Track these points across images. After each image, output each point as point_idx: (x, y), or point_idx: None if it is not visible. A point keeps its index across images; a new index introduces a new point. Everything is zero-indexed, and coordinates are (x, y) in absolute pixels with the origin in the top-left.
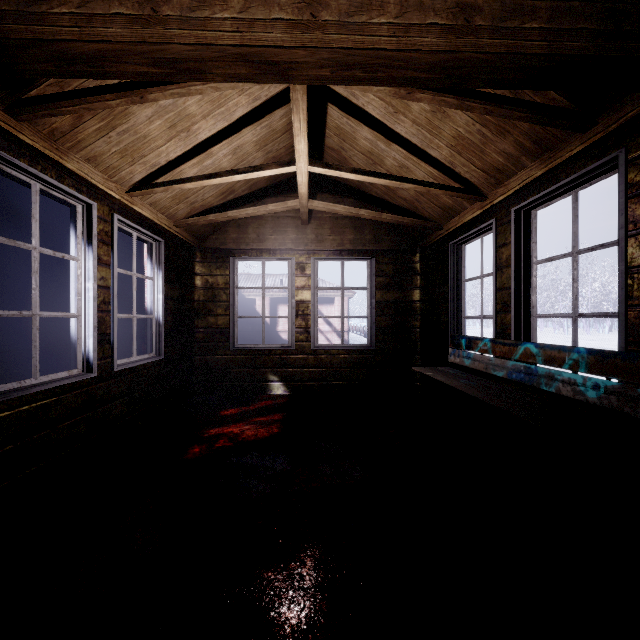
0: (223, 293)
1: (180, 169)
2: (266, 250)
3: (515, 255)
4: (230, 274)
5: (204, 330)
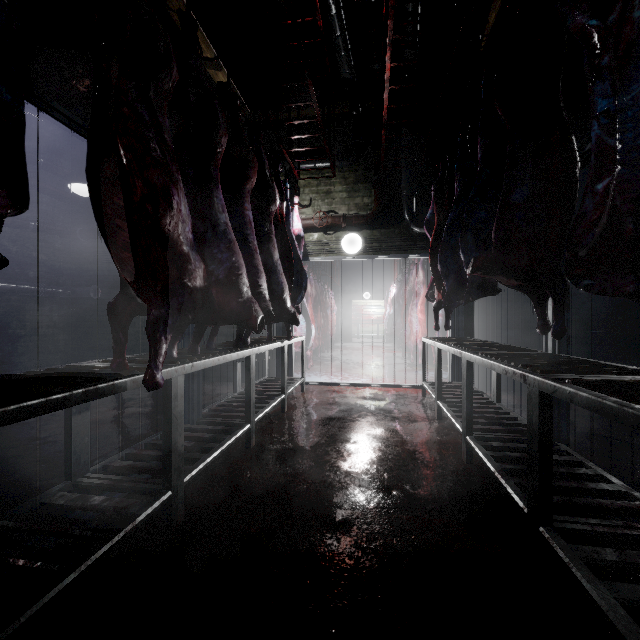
0: None
1: None
2: None
3: None
4: None
5: None
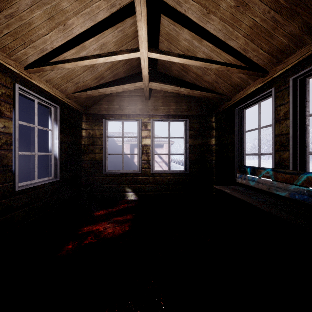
0: (99, 140)
1: (63, 56)
2: (124, 115)
3: (293, 110)
4: (103, 129)
5: (87, 162)
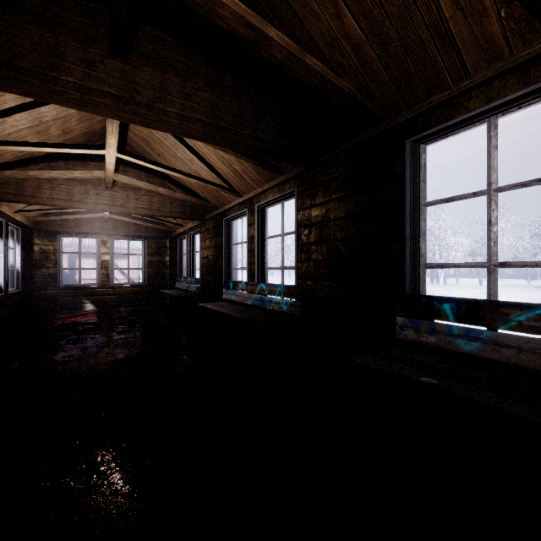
0: (53, 255)
1: None
2: (82, 233)
3: (190, 249)
4: (58, 245)
5: (39, 276)
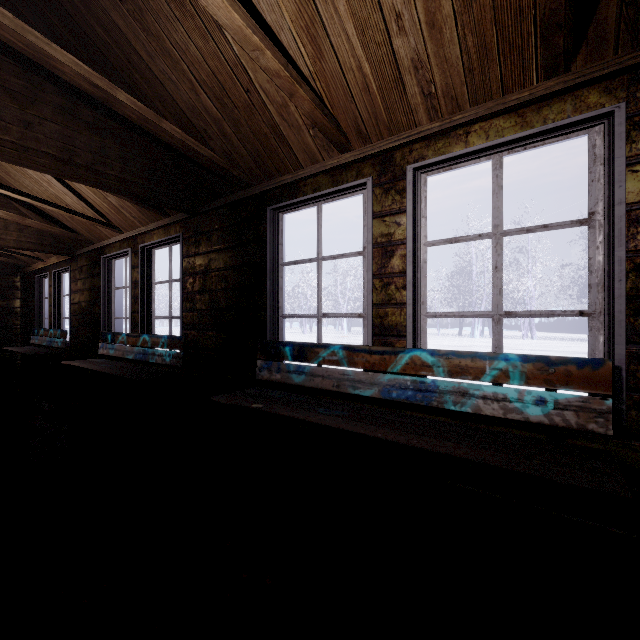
0: None
1: None
2: None
3: (54, 292)
4: None
5: None
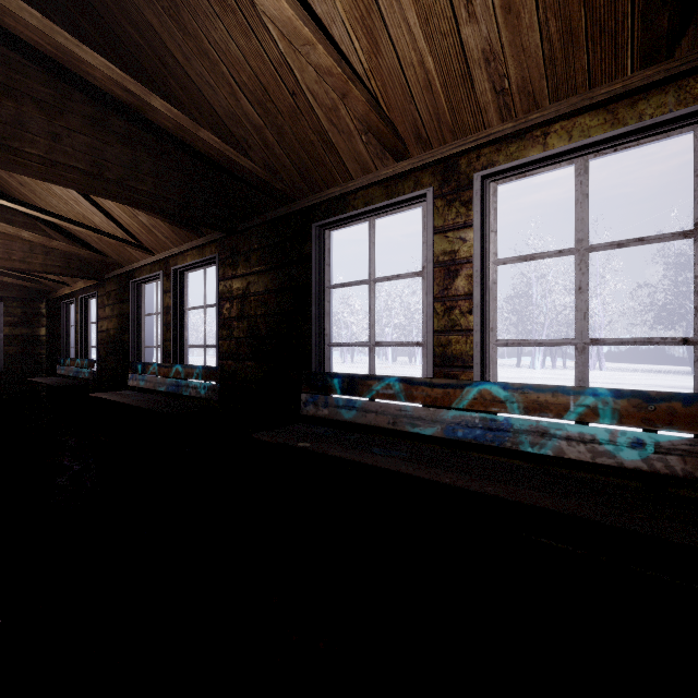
0: None
1: None
2: None
3: (81, 319)
4: None
5: None
